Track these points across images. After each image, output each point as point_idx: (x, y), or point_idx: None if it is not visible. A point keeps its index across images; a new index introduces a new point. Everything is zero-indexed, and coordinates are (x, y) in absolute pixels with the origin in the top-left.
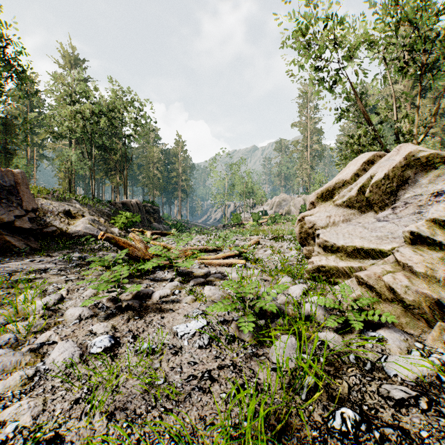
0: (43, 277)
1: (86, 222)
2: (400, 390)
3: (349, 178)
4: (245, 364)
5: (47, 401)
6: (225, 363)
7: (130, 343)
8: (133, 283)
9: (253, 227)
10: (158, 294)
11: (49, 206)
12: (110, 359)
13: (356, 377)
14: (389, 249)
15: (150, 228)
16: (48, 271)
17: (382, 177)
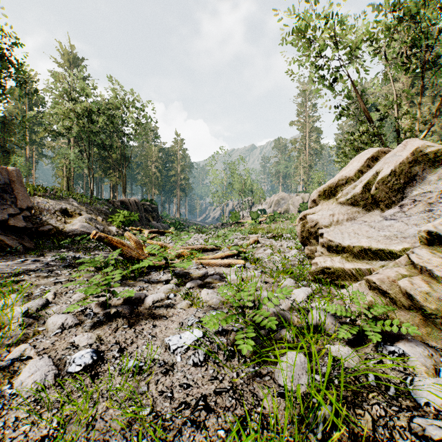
0: (32, 278)
1: (83, 221)
2: (437, 426)
3: (352, 175)
4: (247, 387)
5: (6, 440)
6: (223, 385)
7: (115, 358)
8: (126, 285)
9: (252, 226)
10: (151, 298)
11: (45, 205)
12: (89, 380)
13: (380, 407)
14: (400, 249)
15: (148, 226)
16: (38, 272)
17: (389, 173)
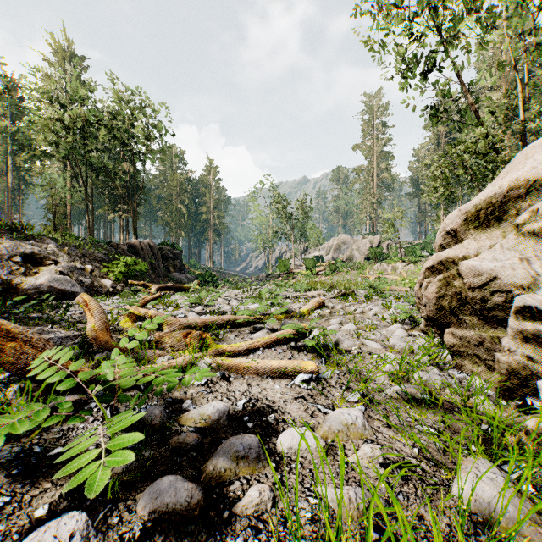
0: None
1: (57, 272)
2: None
3: (540, 176)
4: None
5: None
6: None
7: None
8: None
9: (307, 278)
10: None
11: None
12: None
13: None
14: None
15: (168, 279)
16: None
17: None
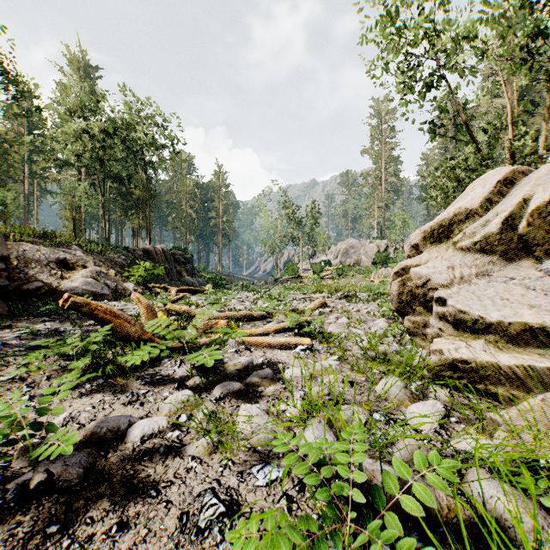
0: None
1: (87, 276)
2: None
3: (476, 206)
4: None
5: None
6: None
7: None
8: (109, 390)
9: (314, 282)
10: (138, 431)
11: (35, 254)
12: None
13: None
14: None
15: (180, 282)
16: None
17: (547, 200)
